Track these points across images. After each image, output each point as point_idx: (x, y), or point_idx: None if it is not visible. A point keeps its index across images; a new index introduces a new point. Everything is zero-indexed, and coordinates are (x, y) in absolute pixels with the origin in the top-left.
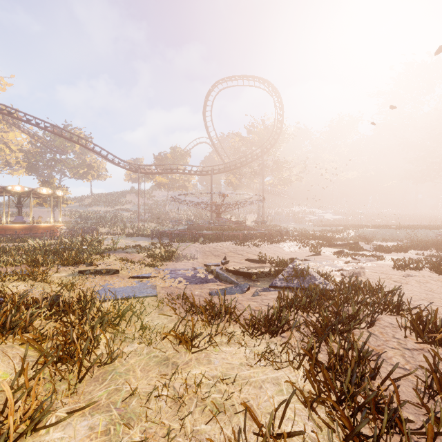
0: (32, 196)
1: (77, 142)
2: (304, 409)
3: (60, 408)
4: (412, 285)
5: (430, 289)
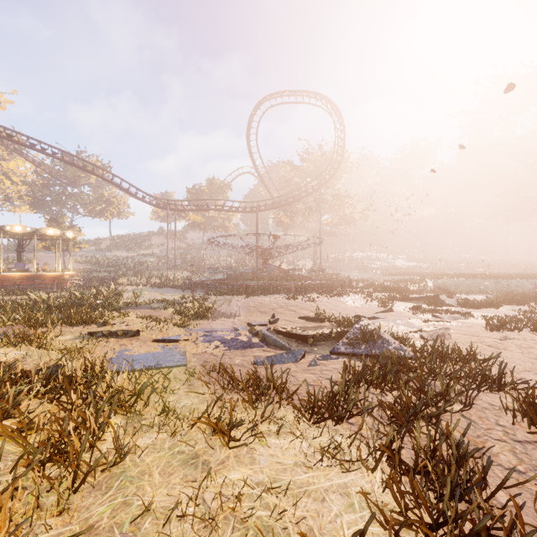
0: (37, 238)
1: (91, 172)
2: (386, 534)
3: (43, 533)
4: (512, 351)
5: (536, 357)
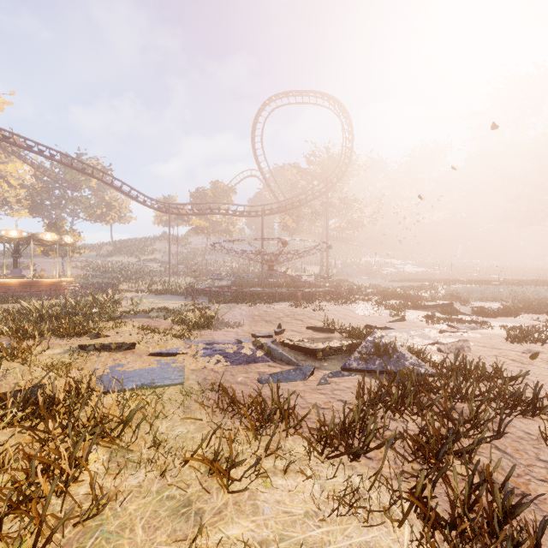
0: (34, 243)
1: (91, 175)
2: None
3: None
4: (539, 366)
5: None
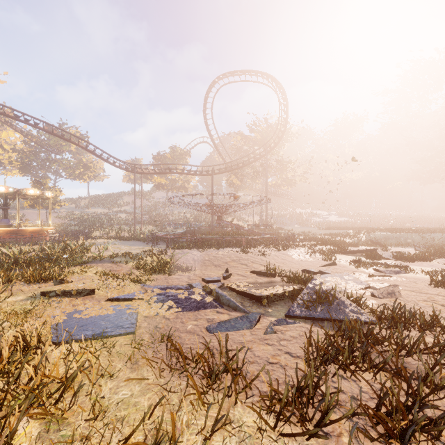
0: (21, 197)
1: (69, 140)
2: None
3: None
4: None
5: None
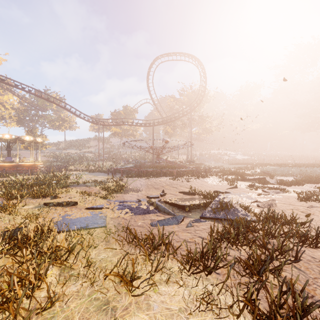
0: (19, 142)
1: (52, 102)
2: None
3: None
4: (318, 216)
5: None
